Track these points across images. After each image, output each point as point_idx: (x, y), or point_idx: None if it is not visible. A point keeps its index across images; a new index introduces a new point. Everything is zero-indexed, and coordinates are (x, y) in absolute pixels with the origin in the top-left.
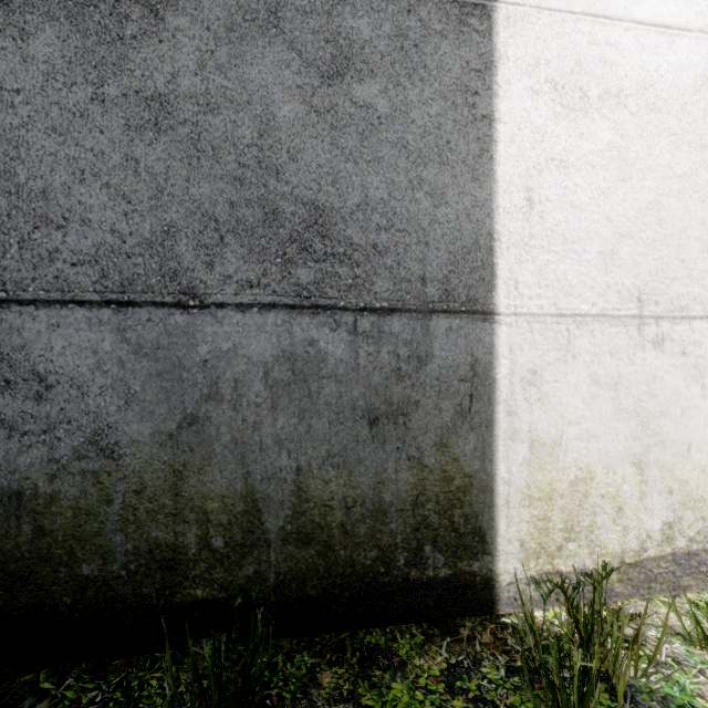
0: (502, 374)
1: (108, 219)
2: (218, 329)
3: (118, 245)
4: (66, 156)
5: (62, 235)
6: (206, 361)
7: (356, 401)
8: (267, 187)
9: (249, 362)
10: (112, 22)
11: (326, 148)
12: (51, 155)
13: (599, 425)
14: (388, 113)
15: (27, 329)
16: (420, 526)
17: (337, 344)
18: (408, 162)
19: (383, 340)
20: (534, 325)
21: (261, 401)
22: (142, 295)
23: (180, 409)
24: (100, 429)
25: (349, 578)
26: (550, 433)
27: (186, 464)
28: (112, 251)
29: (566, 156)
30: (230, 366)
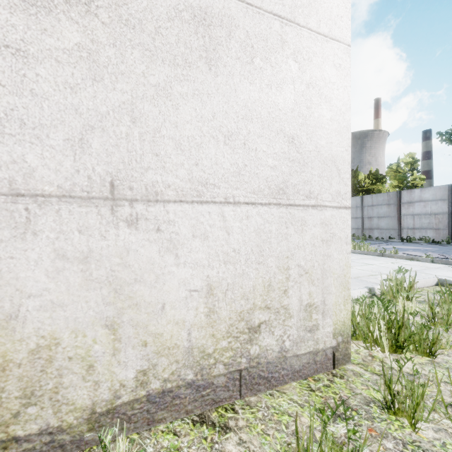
0: None
1: None
2: None
3: None
4: None
5: None
6: None
7: None
8: None
9: None
10: None
11: None
12: None
13: (66, 295)
14: None
15: None
16: None
17: None
18: None
19: None
20: None
21: None
22: None
23: None
24: None
25: None
26: (3, 307)
27: None
28: None
29: (26, 46)
30: None
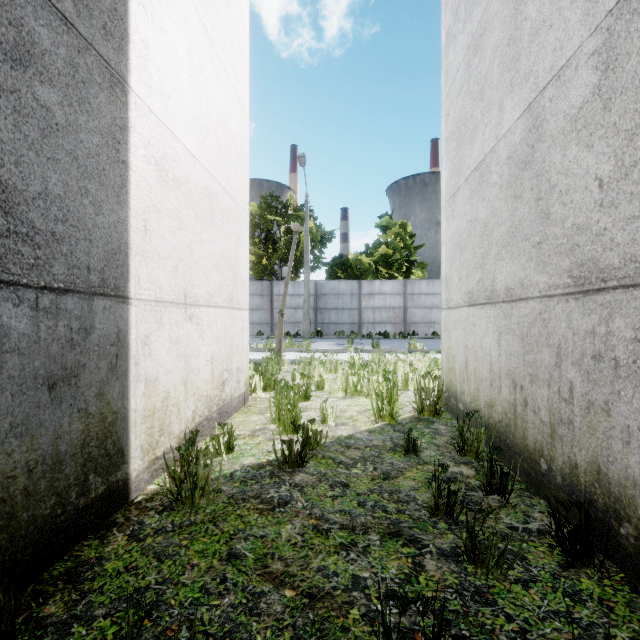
0: (133, 339)
1: None
2: None
3: None
4: None
5: None
6: None
7: (38, 370)
8: None
9: None
10: None
11: (10, 127)
12: None
13: (172, 365)
14: (64, 124)
15: None
16: (87, 461)
17: (21, 319)
18: (79, 172)
19: (60, 315)
20: (147, 307)
21: None
22: None
23: None
24: None
25: (31, 535)
26: (154, 373)
27: None
28: None
29: (160, 206)
30: None
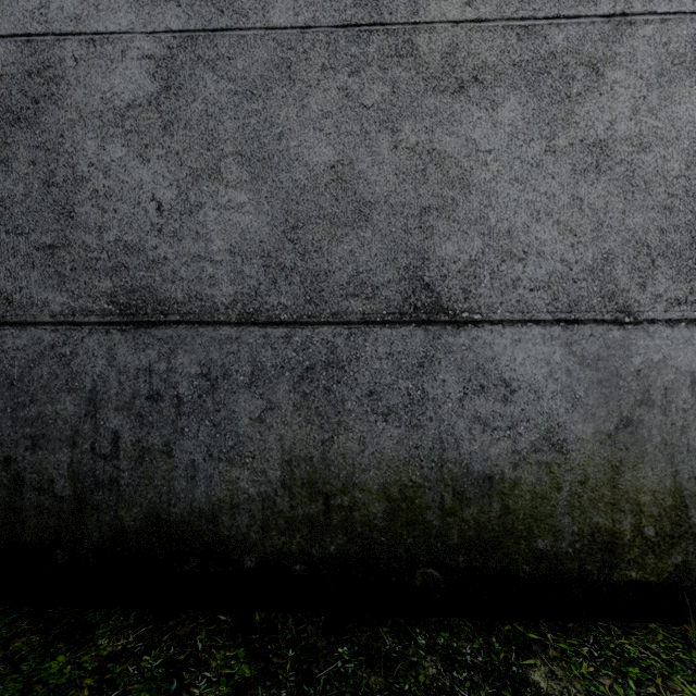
0: None
1: (558, 251)
2: (649, 342)
3: (566, 272)
4: (525, 201)
5: (522, 266)
6: (639, 370)
7: None
8: (693, 213)
9: (677, 372)
10: (560, 84)
11: None
12: (514, 201)
13: None
14: None
15: (496, 344)
16: None
17: None
18: None
19: None
20: None
21: (688, 407)
22: (585, 314)
23: (617, 413)
24: (551, 428)
25: None
26: None
27: (621, 460)
28: (560, 278)
29: None
30: (660, 375)
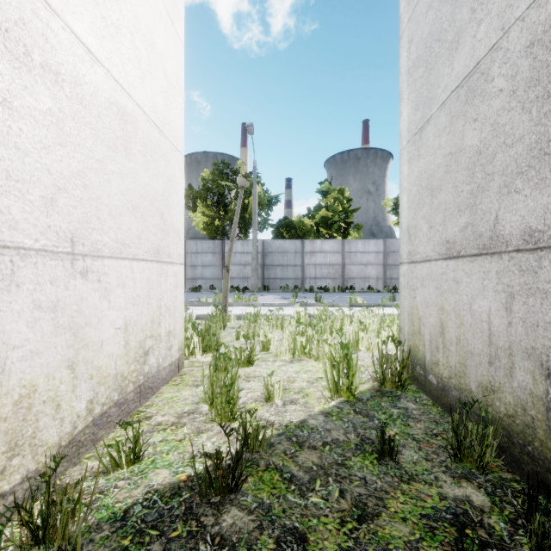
0: None
1: None
2: None
3: None
4: None
5: None
6: None
7: None
8: None
9: None
10: None
11: None
12: None
13: (41, 343)
14: None
15: None
16: None
17: None
18: None
19: None
20: None
21: None
22: None
23: None
24: None
25: None
26: None
27: None
28: None
29: (11, 98)
30: None
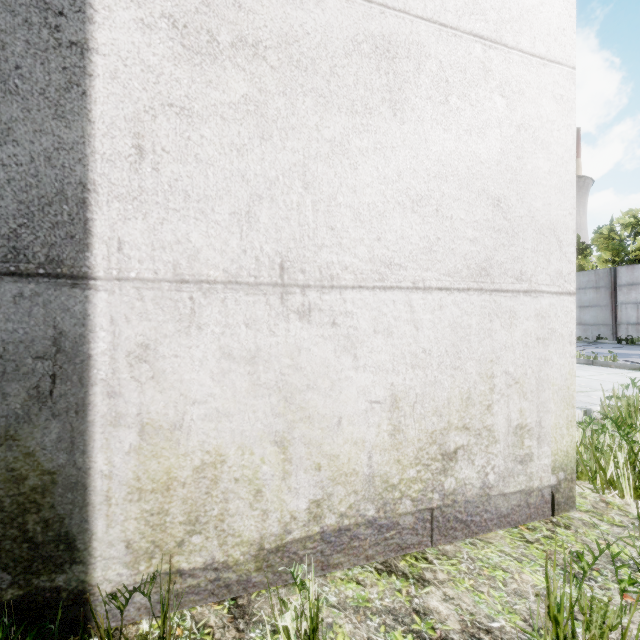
0: (101, 349)
1: None
2: None
3: None
4: None
5: None
6: None
7: None
8: None
9: None
10: None
11: None
12: None
13: (232, 403)
14: None
15: None
16: None
17: None
18: None
19: None
20: (146, 293)
21: None
22: None
23: None
24: None
25: None
26: (168, 414)
27: None
28: None
29: (190, 104)
30: None
